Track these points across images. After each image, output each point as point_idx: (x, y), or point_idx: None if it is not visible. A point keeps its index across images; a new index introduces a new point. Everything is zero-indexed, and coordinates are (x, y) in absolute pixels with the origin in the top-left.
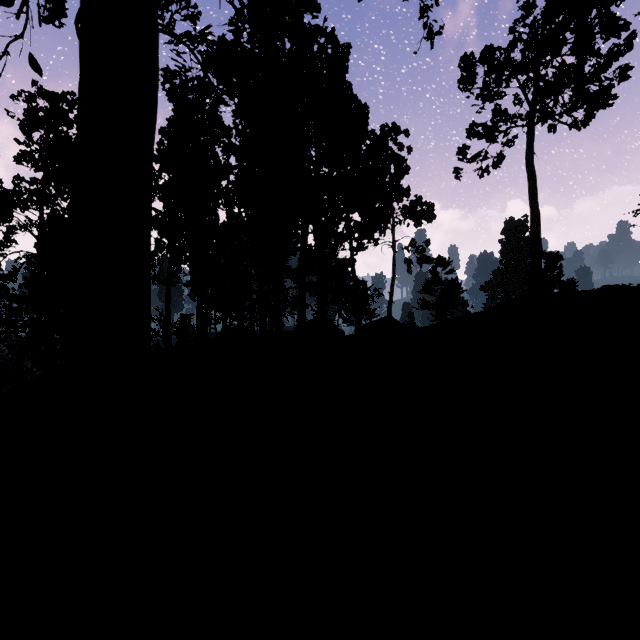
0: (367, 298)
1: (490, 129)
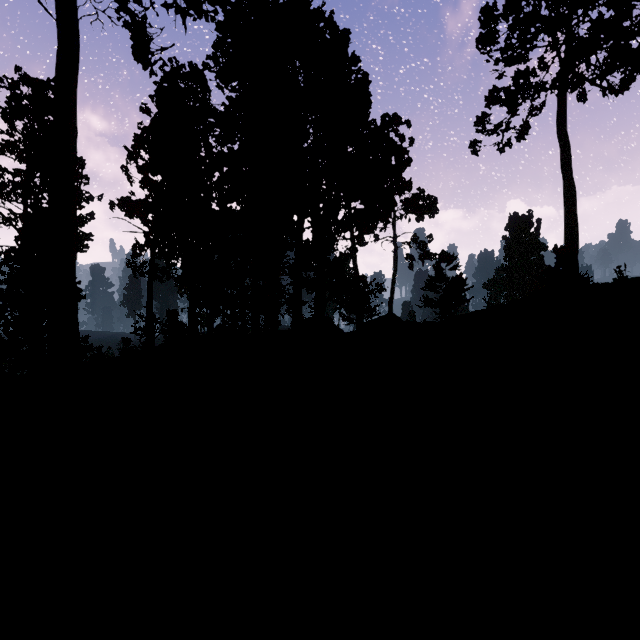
0: (369, 293)
1: (514, 94)
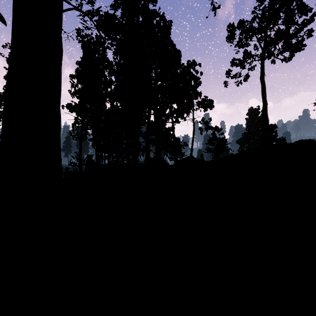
0: (180, 147)
1: (242, 61)
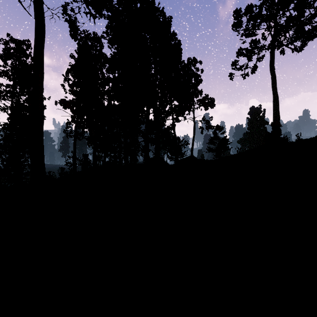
0: (181, 146)
1: (249, 51)
